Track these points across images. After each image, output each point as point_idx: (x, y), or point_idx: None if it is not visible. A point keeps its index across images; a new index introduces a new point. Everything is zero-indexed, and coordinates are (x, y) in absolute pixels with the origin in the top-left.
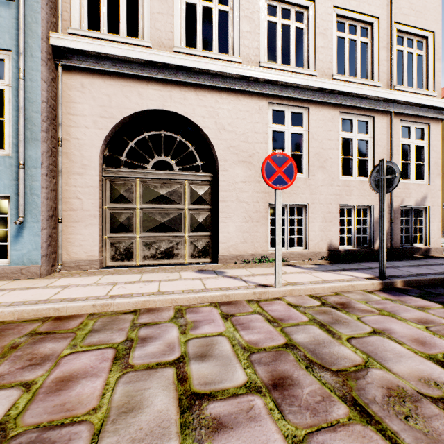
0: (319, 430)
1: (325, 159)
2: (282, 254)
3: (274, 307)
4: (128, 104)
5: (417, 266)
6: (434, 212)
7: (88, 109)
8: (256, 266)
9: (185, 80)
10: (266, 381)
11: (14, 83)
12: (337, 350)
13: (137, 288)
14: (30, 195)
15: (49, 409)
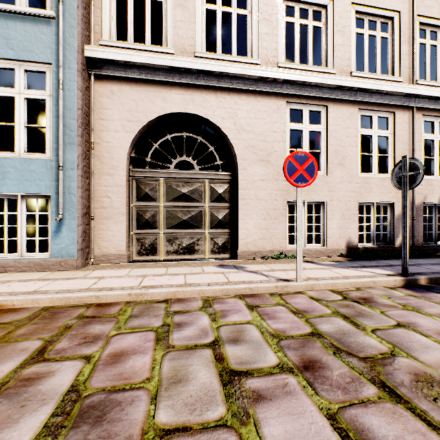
0: (351, 405)
1: (343, 156)
2: None
3: (296, 300)
4: (153, 108)
5: None
6: None
7: (117, 114)
8: (274, 262)
9: (206, 83)
10: (297, 363)
11: (54, 93)
12: (363, 340)
13: (165, 280)
14: (68, 194)
15: (110, 377)
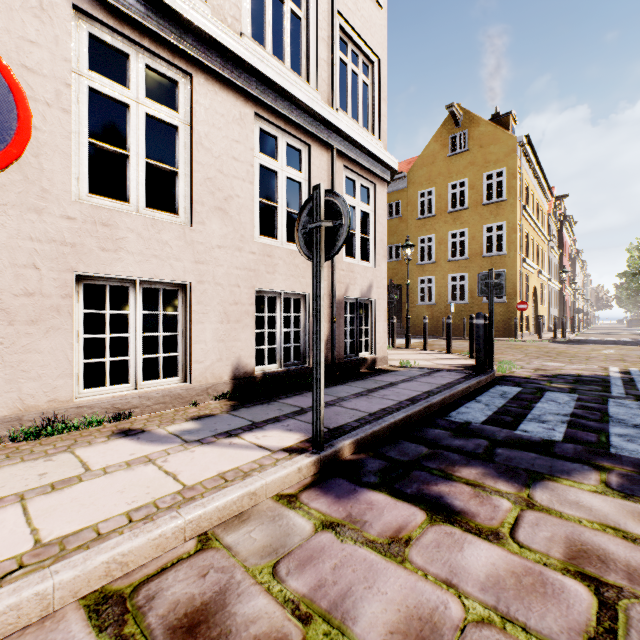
0: None
1: (227, 194)
2: (119, 403)
3: None
4: None
5: (367, 394)
6: (380, 308)
7: None
8: (7, 456)
9: None
10: None
11: None
12: None
13: None
14: None
15: None
